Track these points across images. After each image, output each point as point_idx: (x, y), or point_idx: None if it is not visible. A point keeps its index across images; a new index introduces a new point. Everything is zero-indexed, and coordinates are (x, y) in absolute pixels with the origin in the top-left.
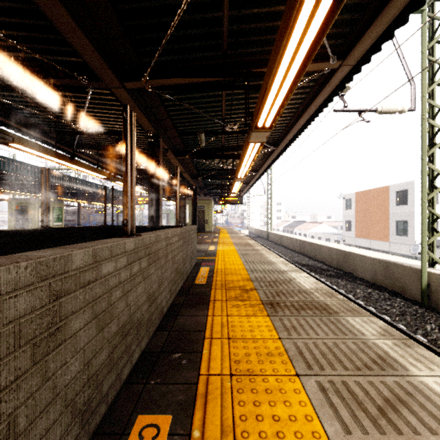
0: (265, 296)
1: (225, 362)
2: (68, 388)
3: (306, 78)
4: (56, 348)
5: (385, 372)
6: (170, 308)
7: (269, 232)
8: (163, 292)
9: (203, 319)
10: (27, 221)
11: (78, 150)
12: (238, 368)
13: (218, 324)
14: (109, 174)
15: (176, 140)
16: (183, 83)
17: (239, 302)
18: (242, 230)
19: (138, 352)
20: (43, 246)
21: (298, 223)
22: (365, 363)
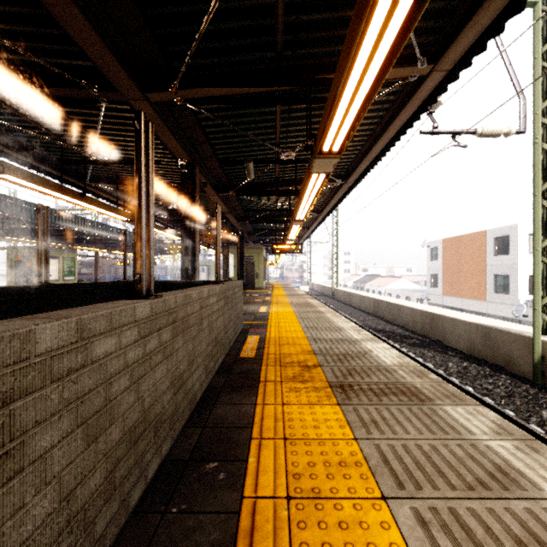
0: (333, 376)
1: (280, 477)
2: (28, 545)
3: (386, 89)
4: (2, 485)
5: (509, 494)
6: (206, 393)
7: (335, 288)
8: (196, 372)
9: (249, 409)
10: (30, 275)
11: (93, 184)
12: (298, 487)
13: (270, 416)
14: (132, 215)
15: (217, 172)
16: (224, 94)
17: (299, 385)
18: (301, 286)
19: (157, 461)
20: (40, 308)
21: (370, 278)
22: (479, 478)
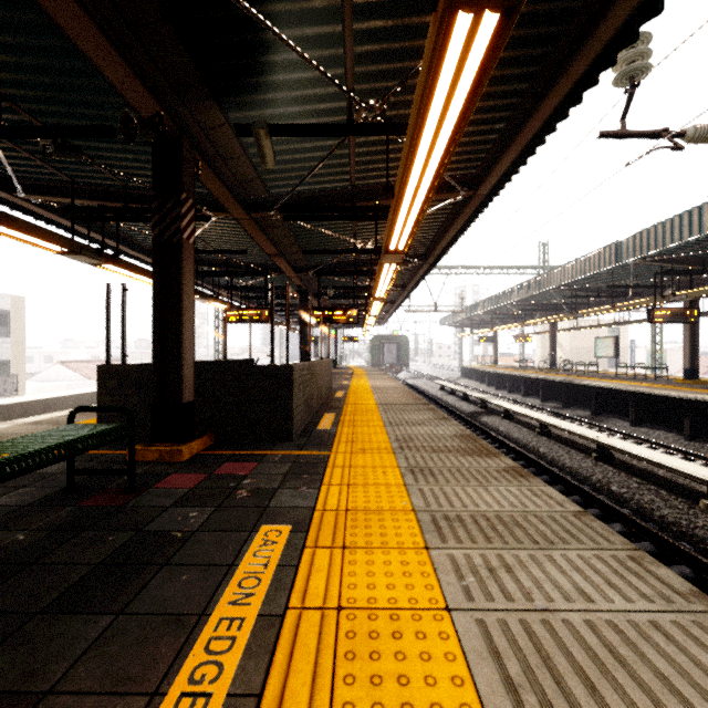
0: None
1: None
2: None
3: None
4: None
5: None
6: None
7: None
8: None
9: None
10: None
11: None
12: None
13: None
14: None
15: None
16: None
17: None
18: None
19: None
20: None
21: None
22: None
